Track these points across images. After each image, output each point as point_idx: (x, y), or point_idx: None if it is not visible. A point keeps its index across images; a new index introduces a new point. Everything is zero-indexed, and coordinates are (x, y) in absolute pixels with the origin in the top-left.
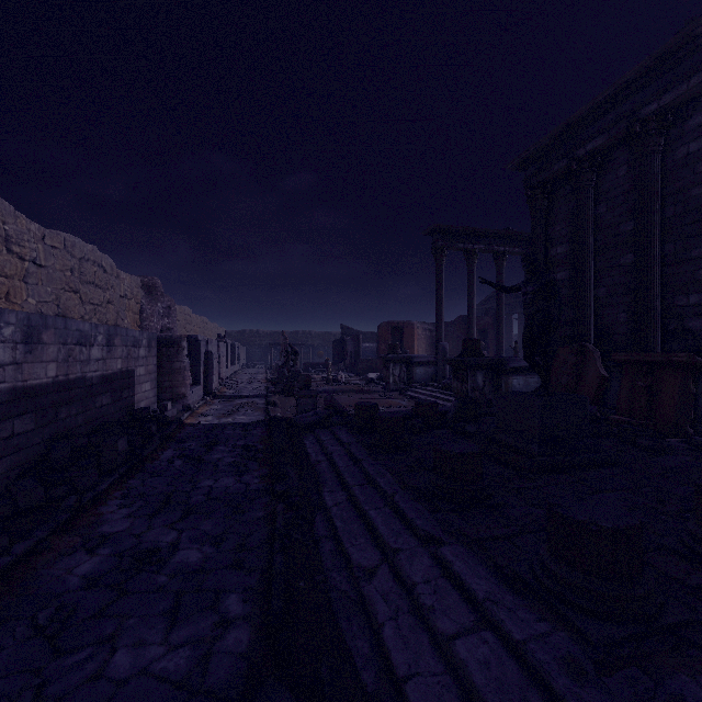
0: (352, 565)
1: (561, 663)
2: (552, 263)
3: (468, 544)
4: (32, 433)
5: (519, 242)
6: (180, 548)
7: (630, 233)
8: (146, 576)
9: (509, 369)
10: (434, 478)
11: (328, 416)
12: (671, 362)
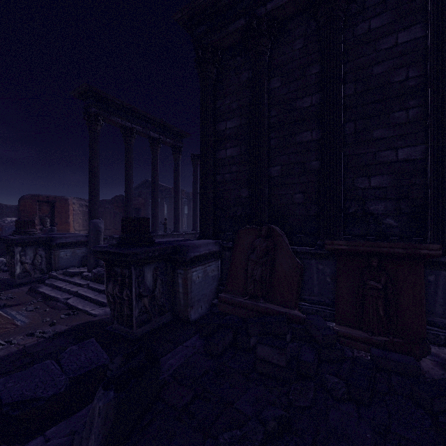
0: None
1: None
2: (221, 138)
3: None
4: None
5: (170, 135)
6: None
7: (307, 109)
8: None
9: (189, 259)
10: None
11: None
12: (416, 255)
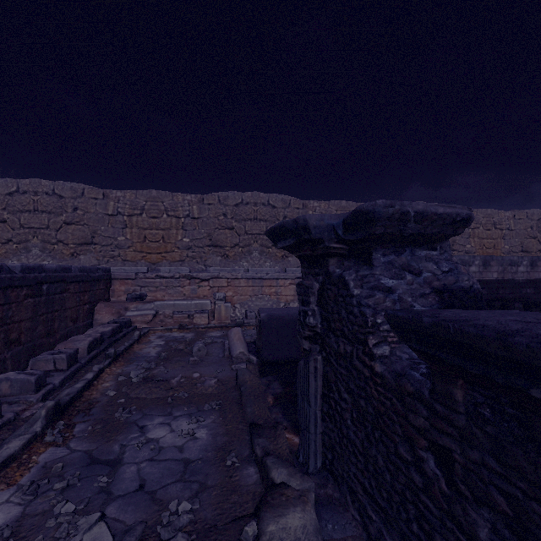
0: None
1: None
2: None
3: None
4: (486, 295)
5: None
6: None
7: None
8: None
9: None
10: None
11: None
12: None
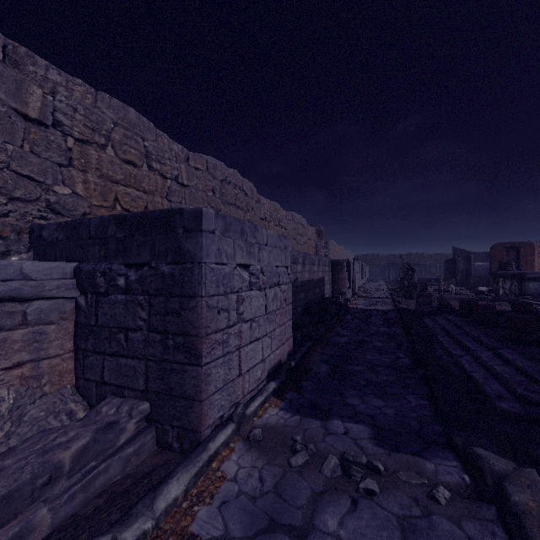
0: (452, 354)
1: (534, 370)
2: None
3: (514, 350)
4: (304, 299)
5: None
6: (373, 342)
7: None
8: (365, 345)
9: None
10: (504, 330)
11: (440, 309)
12: None
